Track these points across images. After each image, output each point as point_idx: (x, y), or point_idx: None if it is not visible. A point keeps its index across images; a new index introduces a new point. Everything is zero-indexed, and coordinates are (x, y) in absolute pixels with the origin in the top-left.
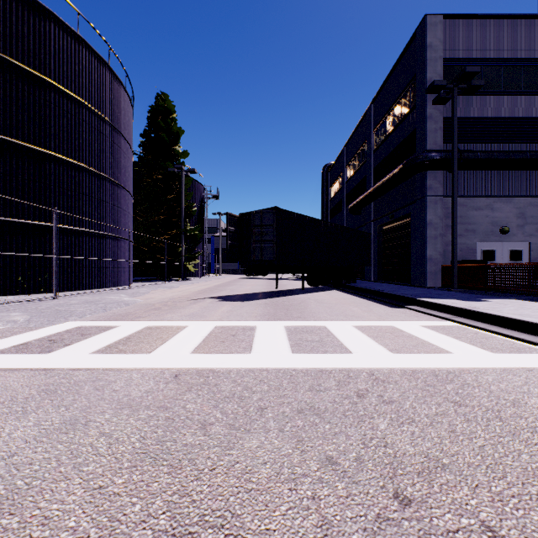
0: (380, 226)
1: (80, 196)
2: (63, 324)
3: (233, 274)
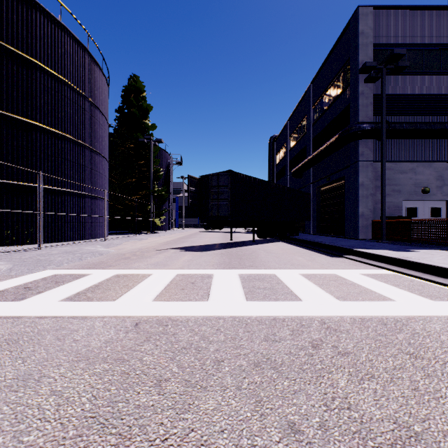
0: (318, 187)
1: (62, 161)
2: (41, 272)
3: (194, 228)
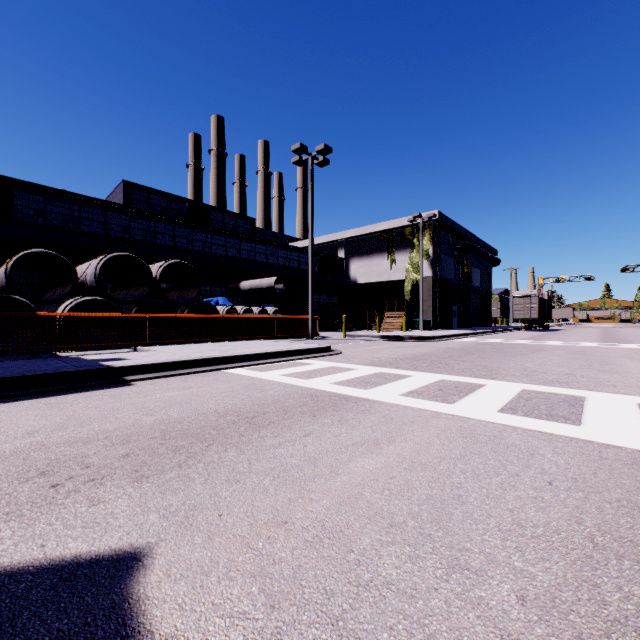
0: None
1: None
2: None
3: None
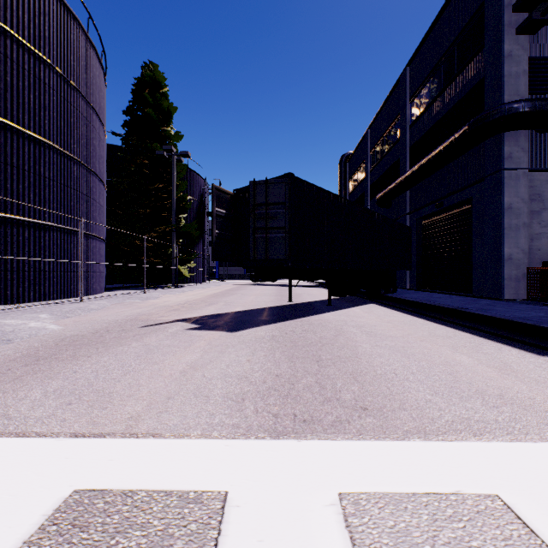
0: (419, 219)
1: (0, 166)
2: None
3: (239, 279)
